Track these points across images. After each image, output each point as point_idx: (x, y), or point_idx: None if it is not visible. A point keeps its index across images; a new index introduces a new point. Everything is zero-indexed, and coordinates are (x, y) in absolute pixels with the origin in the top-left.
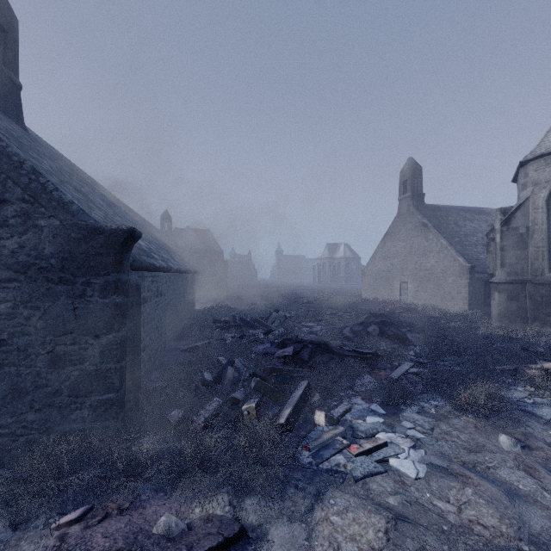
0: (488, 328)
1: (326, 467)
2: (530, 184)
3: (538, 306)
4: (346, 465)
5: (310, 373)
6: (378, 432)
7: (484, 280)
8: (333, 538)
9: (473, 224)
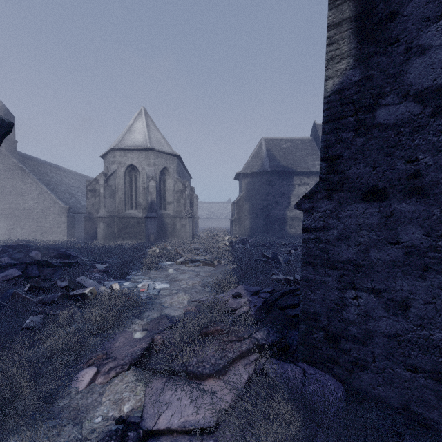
0: (100, 245)
1: (145, 298)
2: (117, 163)
3: (121, 229)
4: (149, 294)
5: (76, 273)
6: (137, 285)
7: (85, 216)
8: (180, 303)
9: (59, 177)
